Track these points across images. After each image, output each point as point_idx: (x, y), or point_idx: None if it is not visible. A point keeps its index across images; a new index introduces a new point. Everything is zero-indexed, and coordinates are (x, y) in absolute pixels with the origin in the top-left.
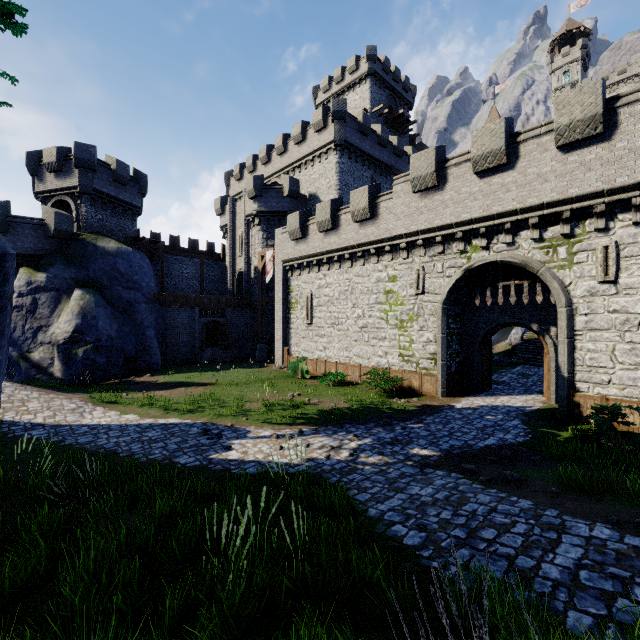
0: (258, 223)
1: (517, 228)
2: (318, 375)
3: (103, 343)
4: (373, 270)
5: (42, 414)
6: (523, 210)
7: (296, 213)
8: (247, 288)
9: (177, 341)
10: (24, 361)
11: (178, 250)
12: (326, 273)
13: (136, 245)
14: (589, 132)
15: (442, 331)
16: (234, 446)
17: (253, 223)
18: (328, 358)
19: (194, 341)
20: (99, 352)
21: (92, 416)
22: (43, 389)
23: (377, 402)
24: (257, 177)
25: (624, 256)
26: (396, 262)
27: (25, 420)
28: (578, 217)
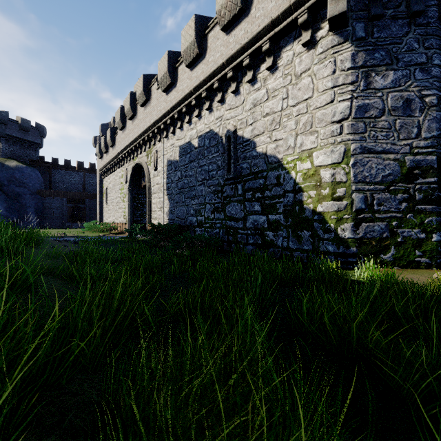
0: None
1: (142, 146)
2: None
3: None
4: (119, 172)
5: None
6: (138, 137)
7: (98, 144)
8: None
9: (52, 216)
10: None
11: (70, 168)
12: (110, 176)
13: (34, 164)
14: (143, 99)
15: (129, 201)
16: None
17: None
18: (110, 221)
19: (63, 216)
20: None
21: None
22: None
23: (89, 235)
24: (103, 124)
25: (158, 157)
26: (123, 167)
27: None
28: (152, 140)
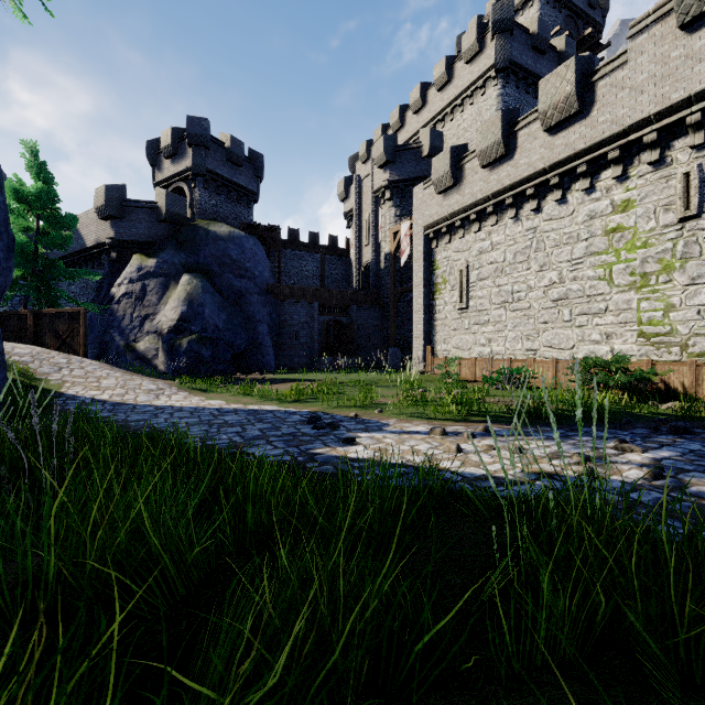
0: (389, 197)
1: None
2: (479, 380)
3: (209, 334)
4: (580, 202)
5: (112, 391)
6: None
7: (445, 151)
8: (375, 282)
9: (293, 342)
10: (130, 351)
11: (297, 245)
12: (491, 229)
13: (251, 233)
14: None
15: None
16: (360, 440)
17: (383, 199)
18: (495, 355)
19: (313, 343)
20: (204, 344)
21: (169, 398)
22: (132, 372)
23: (614, 405)
24: (388, 137)
25: None
26: (631, 175)
27: (88, 395)
28: None
